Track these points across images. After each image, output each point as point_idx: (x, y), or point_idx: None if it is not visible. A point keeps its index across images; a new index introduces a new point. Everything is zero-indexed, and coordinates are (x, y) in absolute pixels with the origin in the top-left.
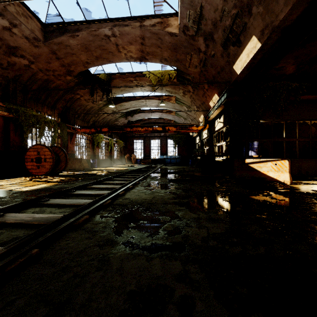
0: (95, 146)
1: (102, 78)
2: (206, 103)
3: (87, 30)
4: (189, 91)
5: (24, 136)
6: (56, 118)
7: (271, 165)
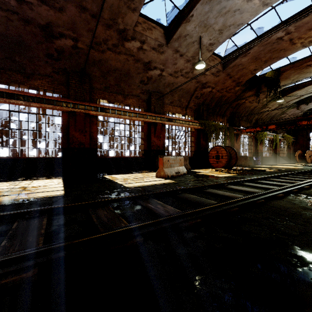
0: (258, 144)
1: (268, 76)
2: None
3: (258, 44)
4: None
5: (208, 140)
6: (225, 123)
7: None
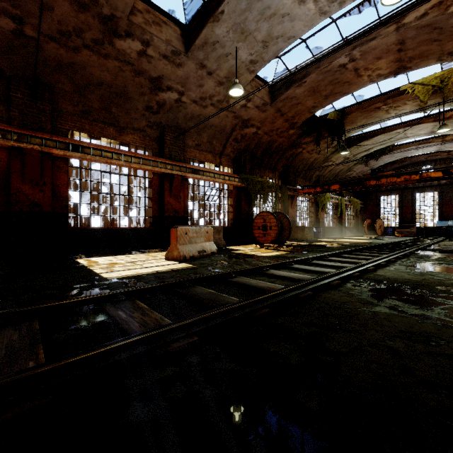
0: (319, 210)
1: (331, 118)
2: None
3: (316, 71)
4: None
5: (252, 204)
6: (276, 180)
7: None
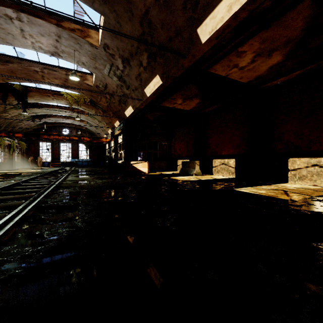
0: None
1: (17, 88)
2: (112, 123)
3: (19, 64)
4: (100, 113)
5: None
6: None
7: (141, 165)
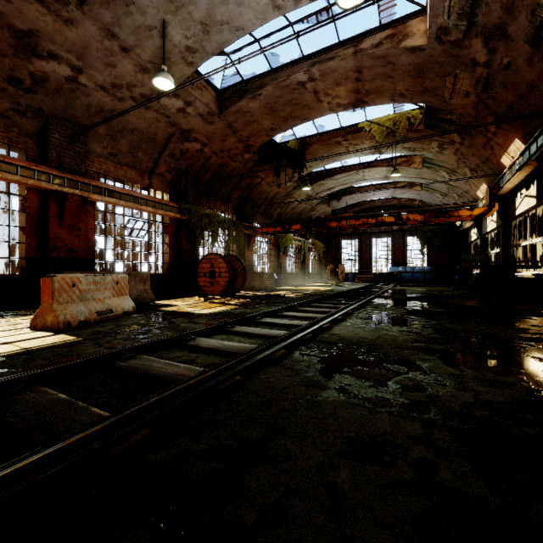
0: (281, 253)
1: (292, 146)
2: (492, 160)
3: (273, 83)
4: (452, 143)
5: (196, 243)
6: (230, 215)
7: None
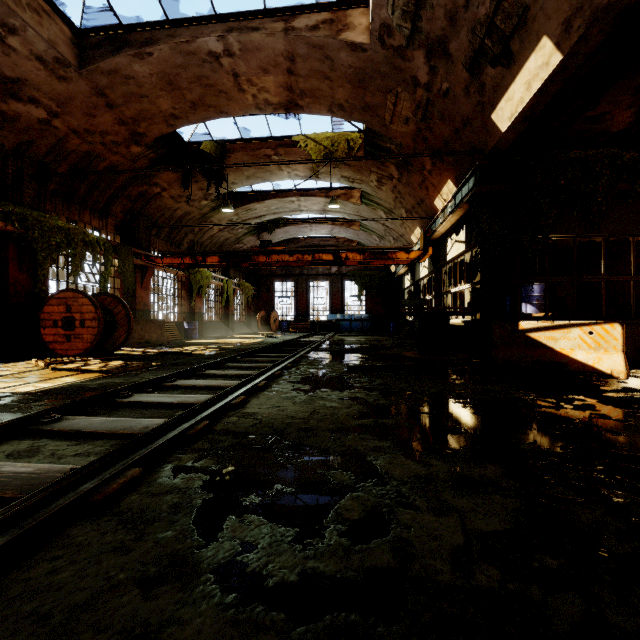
0: (194, 294)
1: (206, 150)
2: (427, 201)
3: (170, 41)
4: (391, 178)
5: (39, 272)
6: (112, 235)
7: (580, 335)
